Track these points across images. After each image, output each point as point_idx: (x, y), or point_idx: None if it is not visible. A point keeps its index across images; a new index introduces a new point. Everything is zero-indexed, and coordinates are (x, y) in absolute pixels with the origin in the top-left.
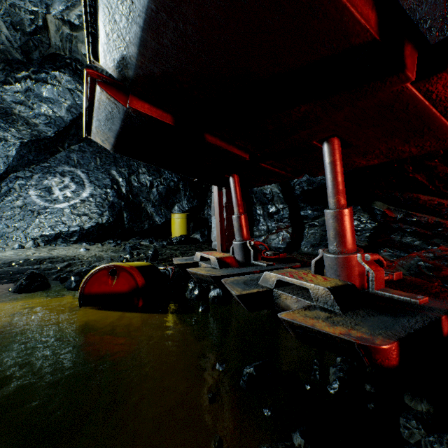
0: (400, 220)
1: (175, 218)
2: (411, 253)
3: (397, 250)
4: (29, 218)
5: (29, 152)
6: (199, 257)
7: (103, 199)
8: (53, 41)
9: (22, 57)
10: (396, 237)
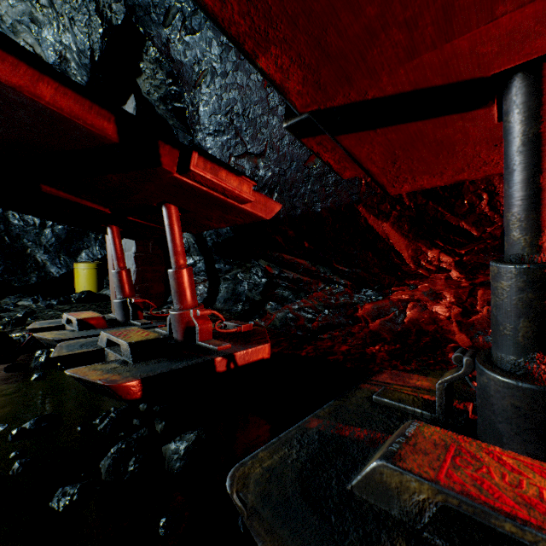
0: (277, 276)
1: (79, 268)
2: (284, 306)
3: (277, 304)
4: None
5: None
6: (65, 319)
7: None
8: None
9: None
10: (280, 291)
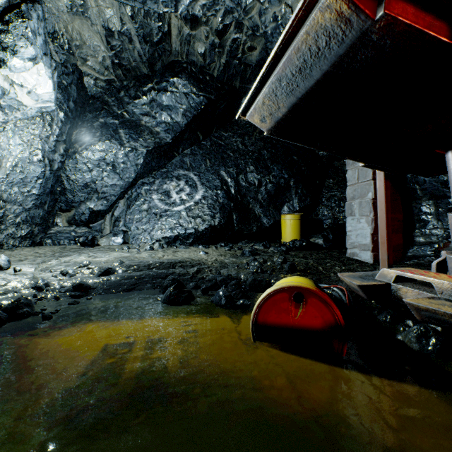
0: None
1: (286, 219)
2: None
3: None
4: (153, 221)
5: (152, 159)
6: (391, 276)
7: (214, 200)
8: (173, 47)
9: (148, 71)
10: None
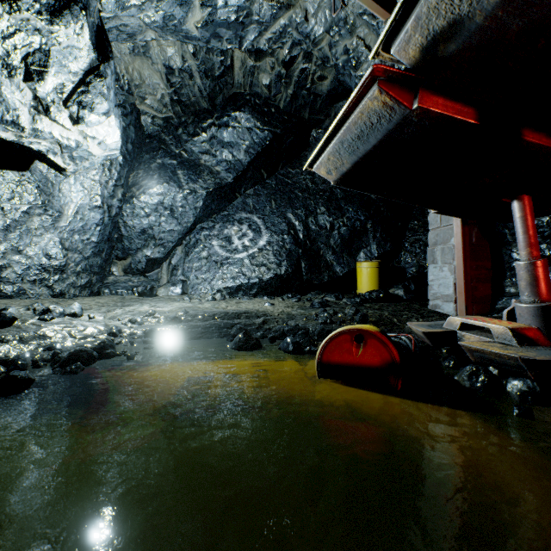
0: None
1: (362, 267)
2: None
3: None
4: (214, 269)
5: (212, 201)
6: (456, 324)
7: (280, 246)
8: (236, 80)
9: (208, 105)
10: None
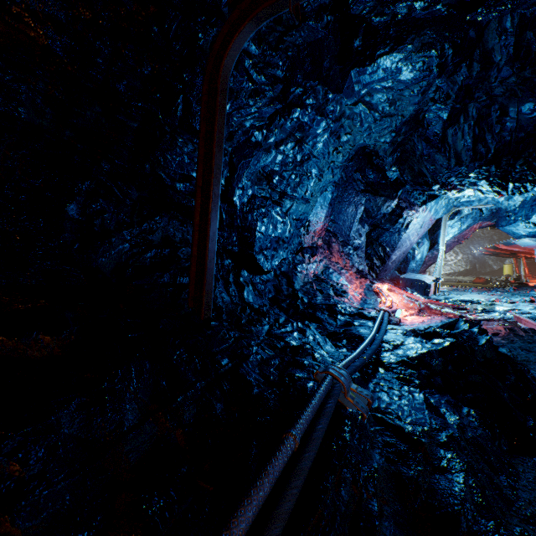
0: None
1: (504, 266)
2: None
3: None
4: None
5: None
6: (501, 278)
7: (467, 259)
8: None
9: None
10: None
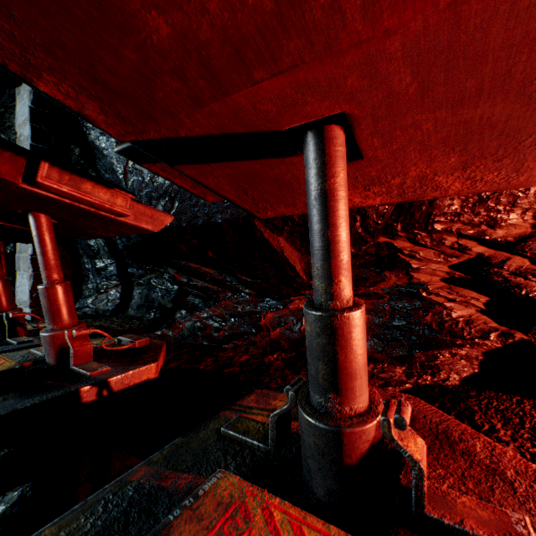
0: (186, 284)
1: None
2: (193, 315)
3: (186, 312)
4: None
5: None
6: None
7: None
8: None
9: None
10: (191, 299)
